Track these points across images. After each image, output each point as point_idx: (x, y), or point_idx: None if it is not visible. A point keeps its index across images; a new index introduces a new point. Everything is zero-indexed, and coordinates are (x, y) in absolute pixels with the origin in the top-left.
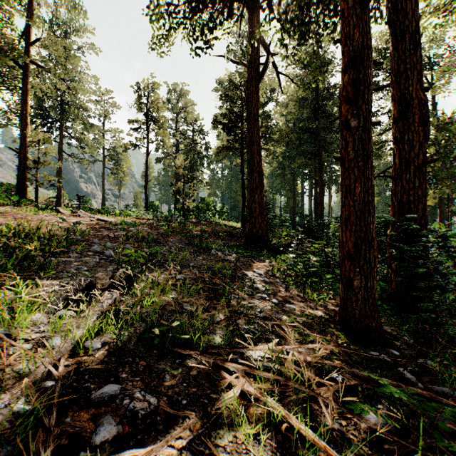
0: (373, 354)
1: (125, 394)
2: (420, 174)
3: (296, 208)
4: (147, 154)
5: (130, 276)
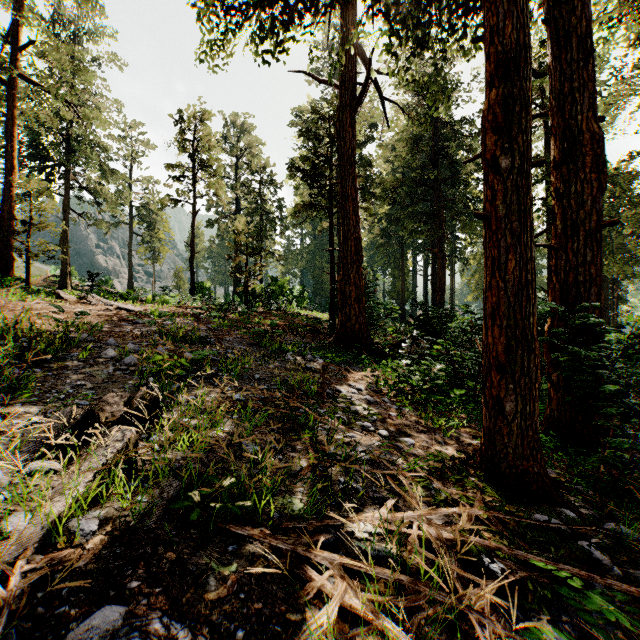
0: (539, 518)
1: (132, 625)
2: (592, 242)
3: (405, 292)
4: (194, 214)
5: (159, 399)
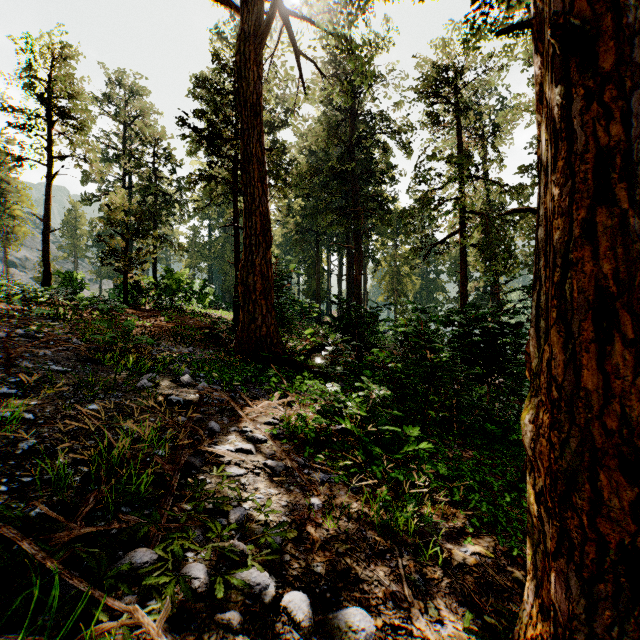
0: None
1: None
2: None
3: (320, 292)
4: (49, 179)
5: None
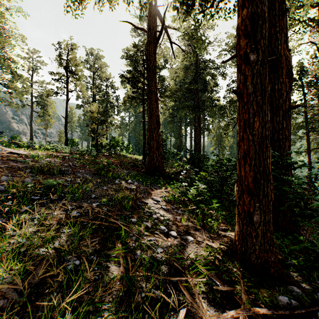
0: (282, 300)
1: None
2: (286, 117)
3: (181, 145)
4: (67, 101)
5: None
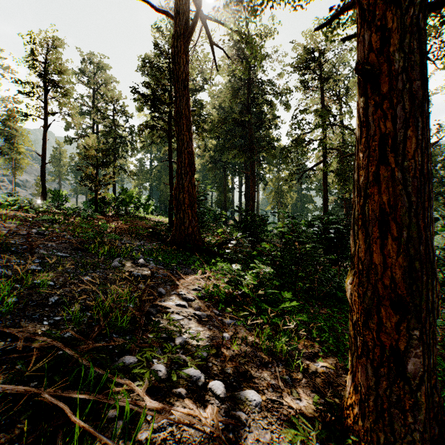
0: None
1: None
2: None
3: (227, 203)
4: (45, 128)
5: None
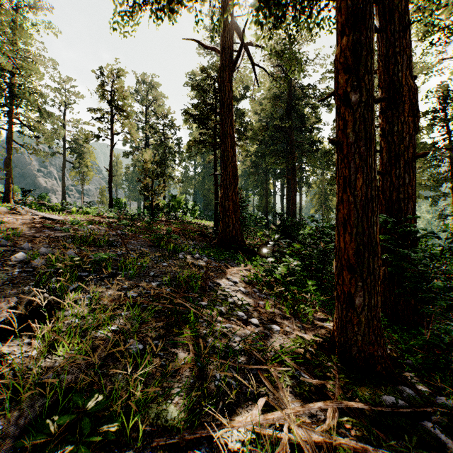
0: (387, 400)
1: None
2: (410, 169)
3: (268, 207)
4: (112, 147)
5: (50, 301)
